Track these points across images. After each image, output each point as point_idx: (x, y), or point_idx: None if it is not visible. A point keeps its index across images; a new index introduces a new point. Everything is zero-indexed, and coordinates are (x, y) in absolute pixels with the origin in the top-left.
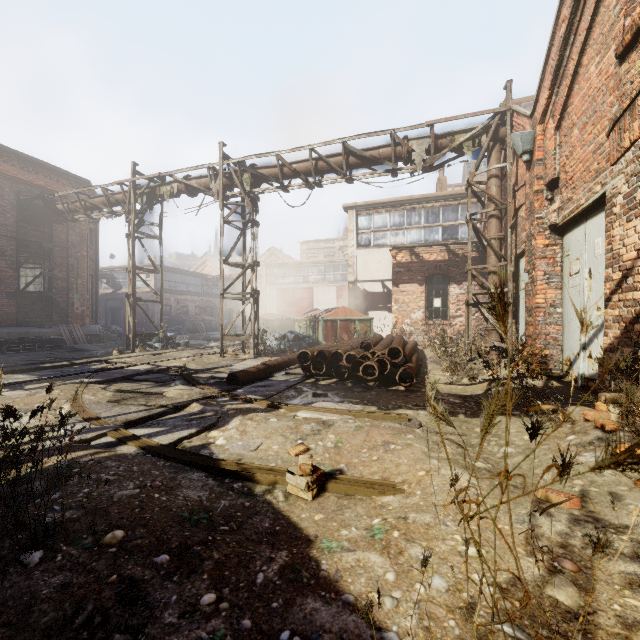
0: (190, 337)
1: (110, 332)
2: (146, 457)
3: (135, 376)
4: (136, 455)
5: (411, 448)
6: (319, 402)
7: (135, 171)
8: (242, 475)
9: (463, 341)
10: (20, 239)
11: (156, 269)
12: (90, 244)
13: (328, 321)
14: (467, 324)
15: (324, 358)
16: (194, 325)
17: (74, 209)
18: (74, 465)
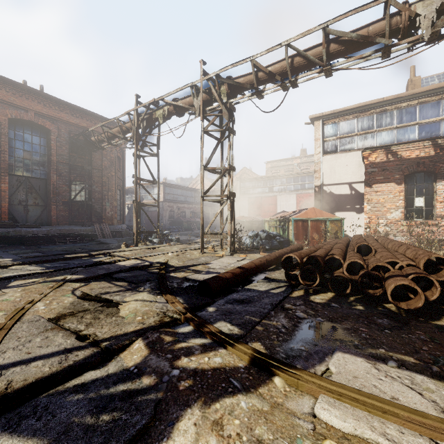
0: (185, 234)
1: (130, 229)
2: None
3: (117, 273)
4: None
5: None
6: (337, 355)
7: (138, 102)
8: None
9: None
10: (71, 164)
11: (154, 180)
12: (119, 168)
13: (299, 221)
14: None
15: (315, 265)
16: (189, 225)
17: (101, 139)
18: None
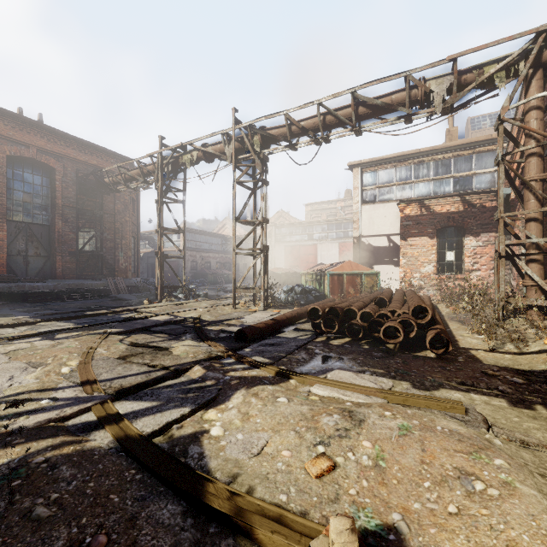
0: (211, 288)
1: (147, 284)
2: (116, 459)
3: (153, 327)
4: (106, 453)
5: (518, 498)
6: (335, 371)
7: (162, 144)
8: (235, 524)
9: (496, 298)
10: (79, 208)
11: (180, 229)
12: (133, 211)
13: (334, 275)
14: (498, 279)
15: (336, 315)
16: (215, 278)
17: (117, 181)
18: (21, 470)
